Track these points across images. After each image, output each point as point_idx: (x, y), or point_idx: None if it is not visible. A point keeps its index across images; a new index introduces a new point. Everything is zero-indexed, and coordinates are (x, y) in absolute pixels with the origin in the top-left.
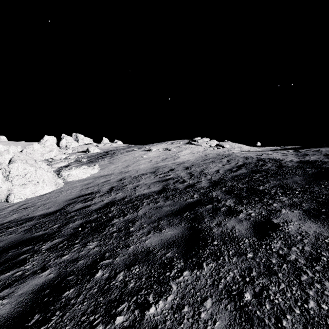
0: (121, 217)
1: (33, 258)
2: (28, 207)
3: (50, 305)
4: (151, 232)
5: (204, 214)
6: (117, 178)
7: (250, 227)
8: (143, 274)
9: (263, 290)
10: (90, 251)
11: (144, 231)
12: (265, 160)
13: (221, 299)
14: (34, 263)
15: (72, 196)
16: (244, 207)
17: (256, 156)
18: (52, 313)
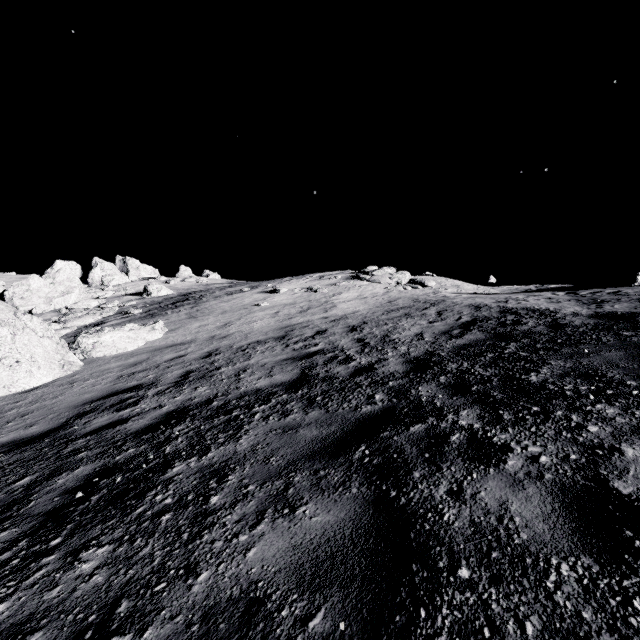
0: (193, 456)
1: None
2: None
3: None
4: (266, 515)
5: (408, 454)
6: (203, 350)
7: (556, 511)
8: None
9: None
10: (78, 588)
11: (246, 510)
12: (518, 312)
13: None
14: None
15: (93, 394)
16: (512, 434)
17: (495, 303)
18: None
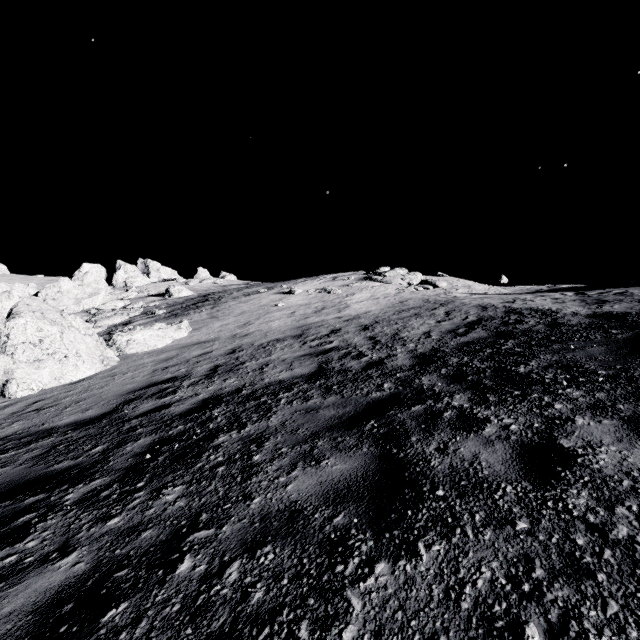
0: (233, 430)
1: (44, 522)
2: (45, 408)
3: None
4: (298, 466)
5: (408, 426)
6: (227, 347)
7: (513, 458)
8: (284, 567)
9: (570, 619)
10: (168, 509)
11: (282, 463)
12: (522, 312)
13: None
14: (45, 536)
15: (134, 385)
16: (493, 411)
17: (502, 303)
18: None
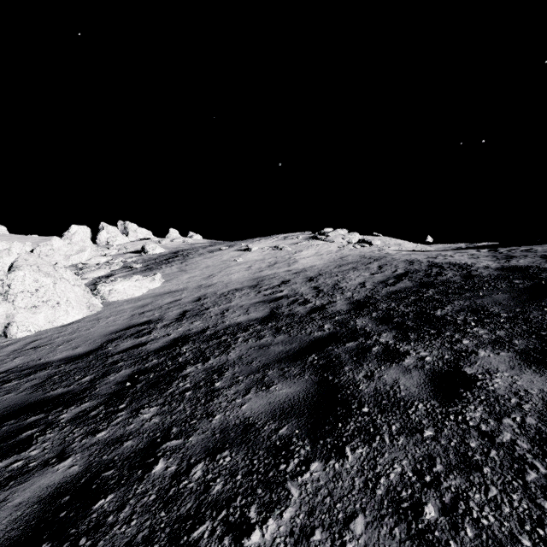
0: (199, 363)
1: (44, 436)
2: (41, 346)
3: (70, 525)
4: (251, 390)
5: (343, 358)
6: (194, 296)
7: (425, 382)
8: (239, 467)
9: (459, 500)
10: (145, 424)
11: (239, 388)
12: (442, 266)
13: (381, 517)
14: (45, 446)
15: (116, 327)
16: (413, 346)
17: (426, 258)
18: (72, 542)
